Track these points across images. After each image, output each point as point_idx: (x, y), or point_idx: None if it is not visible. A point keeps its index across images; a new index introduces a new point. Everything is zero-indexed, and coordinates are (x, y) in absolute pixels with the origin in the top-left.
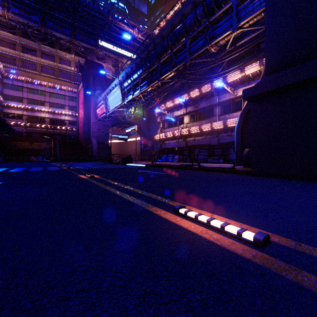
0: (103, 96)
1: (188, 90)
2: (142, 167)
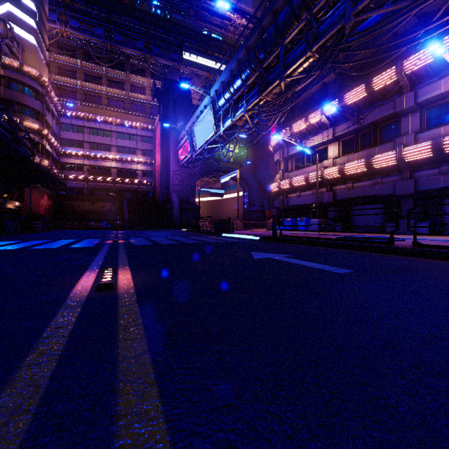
0: (188, 129)
1: (338, 93)
2: (255, 241)
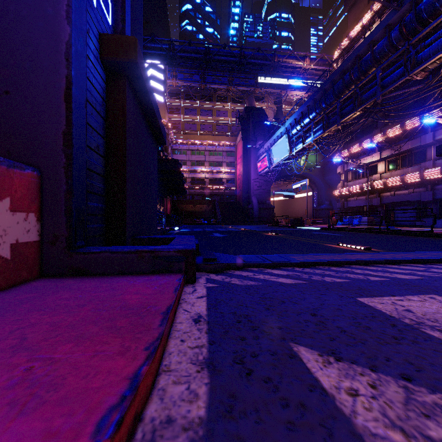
0: (266, 147)
1: (384, 127)
2: (317, 230)
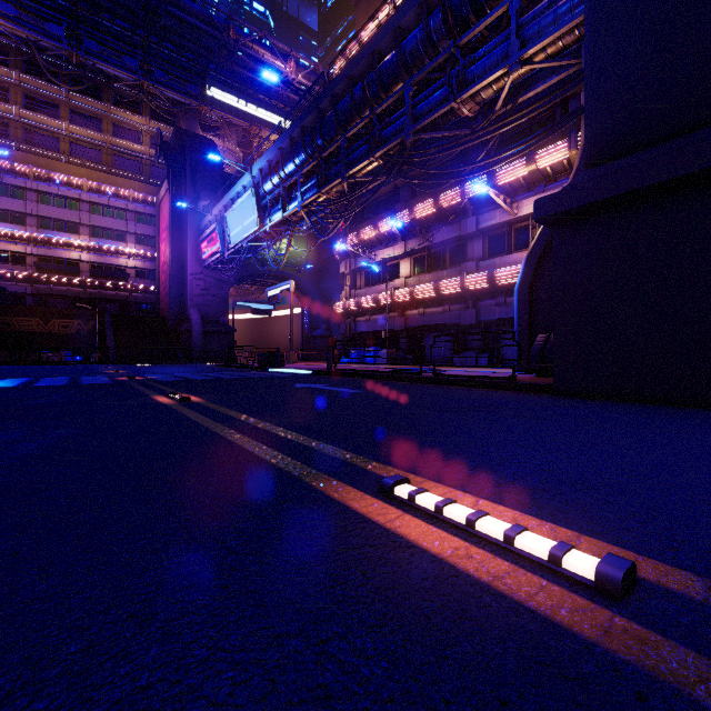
0: (216, 213)
1: (410, 202)
2: (306, 375)
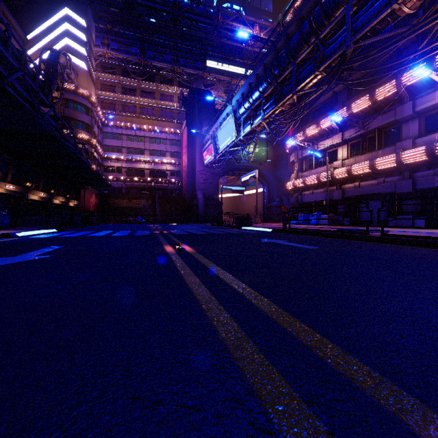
0: (211, 133)
1: (346, 102)
2: (268, 232)
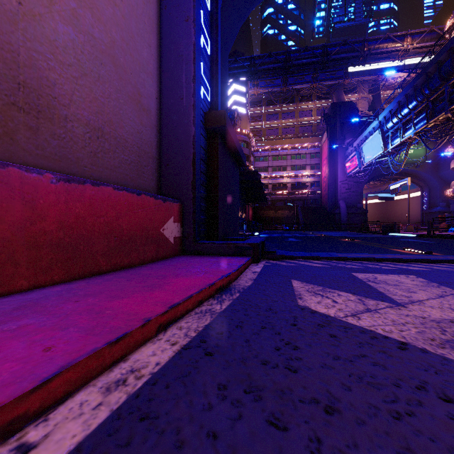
0: (355, 145)
1: None
2: (411, 237)
